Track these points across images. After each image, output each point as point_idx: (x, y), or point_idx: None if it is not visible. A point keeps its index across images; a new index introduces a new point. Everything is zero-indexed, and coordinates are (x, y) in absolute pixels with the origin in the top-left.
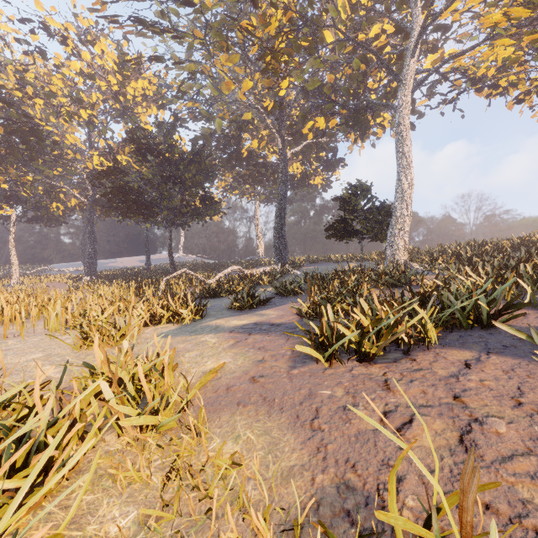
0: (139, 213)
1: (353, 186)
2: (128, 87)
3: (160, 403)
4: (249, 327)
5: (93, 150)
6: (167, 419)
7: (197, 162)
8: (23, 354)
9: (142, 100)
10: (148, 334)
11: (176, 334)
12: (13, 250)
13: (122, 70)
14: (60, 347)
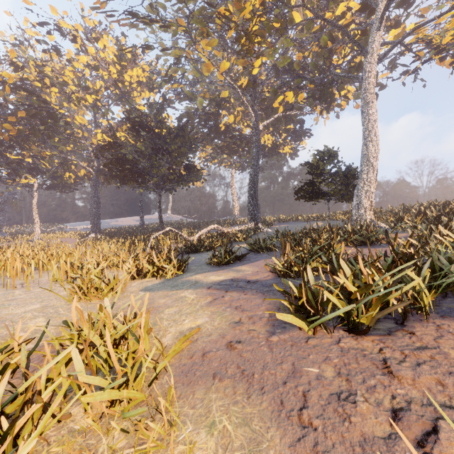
0: (134, 180)
1: (321, 151)
2: (125, 75)
3: (130, 373)
4: (226, 283)
5: (97, 129)
6: (137, 393)
7: (181, 136)
8: (24, 304)
9: (137, 86)
10: (134, 288)
11: (159, 289)
12: (35, 212)
13: (120, 61)
14: (56, 298)
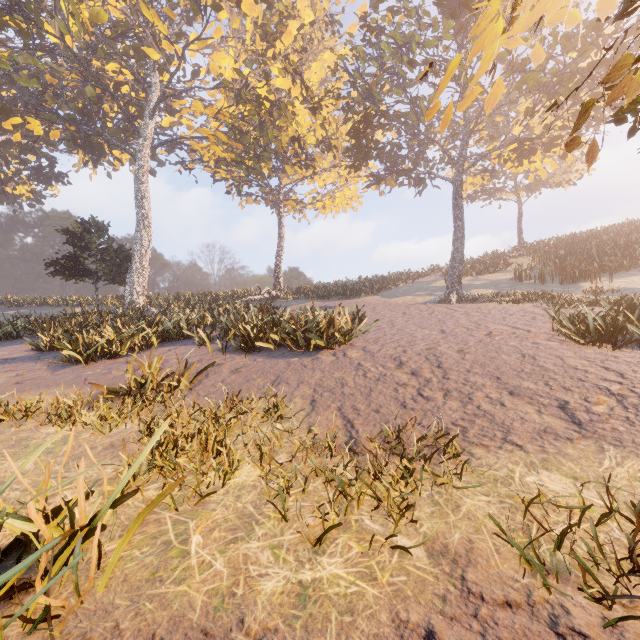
0: None
1: (87, 222)
2: None
3: None
4: None
5: None
6: None
7: None
8: None
9: None
10: None
11: None
12: None
13: None
14: None
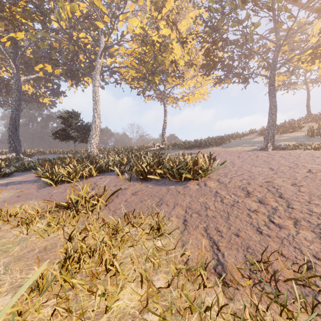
0: None
1: (70, 112)
2: None
3: None
4: (4, 184)
5: None
6: None
7: None
8: None
9: None
10: None
11: None
12: None
13: None
14: None
